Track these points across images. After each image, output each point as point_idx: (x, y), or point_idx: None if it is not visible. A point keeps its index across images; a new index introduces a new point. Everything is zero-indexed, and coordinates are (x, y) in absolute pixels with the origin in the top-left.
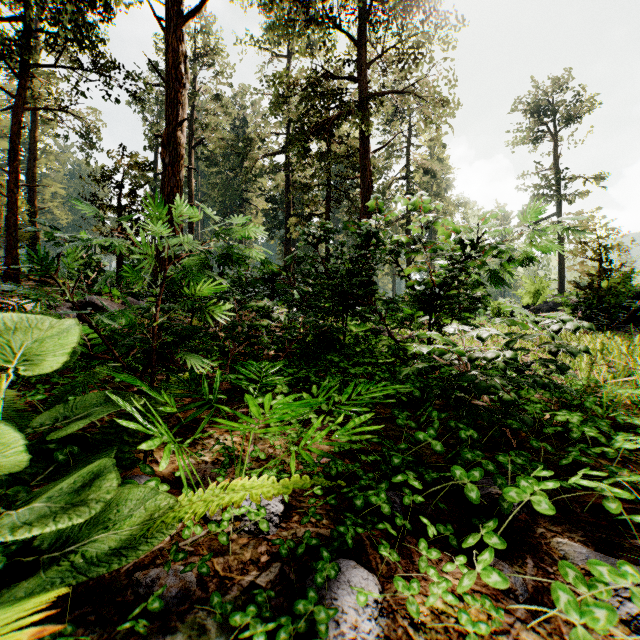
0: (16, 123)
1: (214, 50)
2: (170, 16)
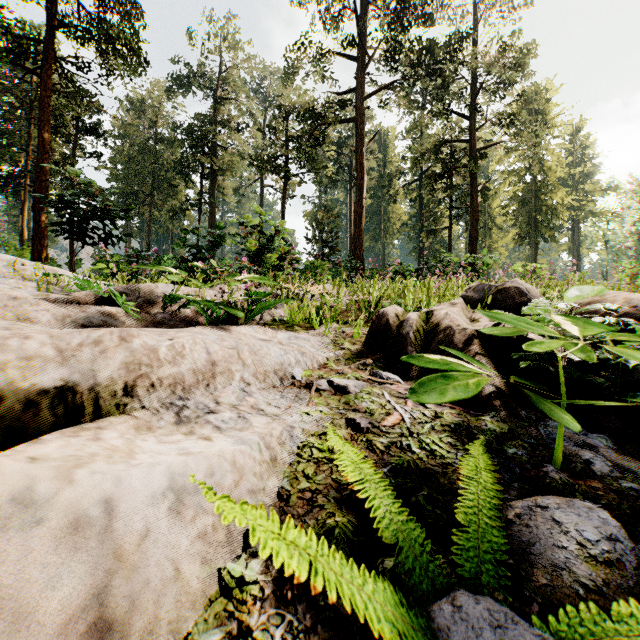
0: (283, 207)
1: (367, 117)
2: (358, 146)
